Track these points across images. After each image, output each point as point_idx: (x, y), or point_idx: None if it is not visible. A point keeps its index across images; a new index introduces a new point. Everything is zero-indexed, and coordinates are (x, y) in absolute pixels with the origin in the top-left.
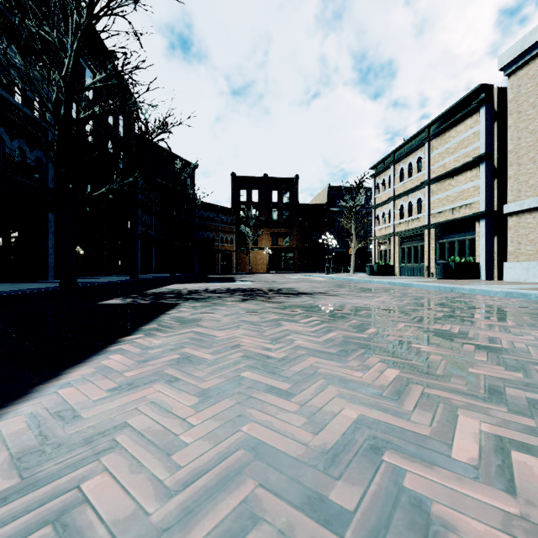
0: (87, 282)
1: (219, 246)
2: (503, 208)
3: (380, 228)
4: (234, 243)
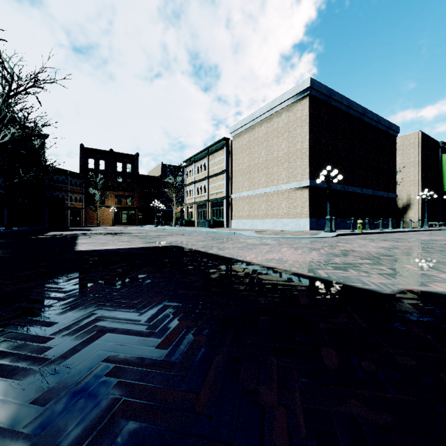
0: None
1: (69, 204)
2: (231, 196)
3: (188, 198)
4: (82, 202)
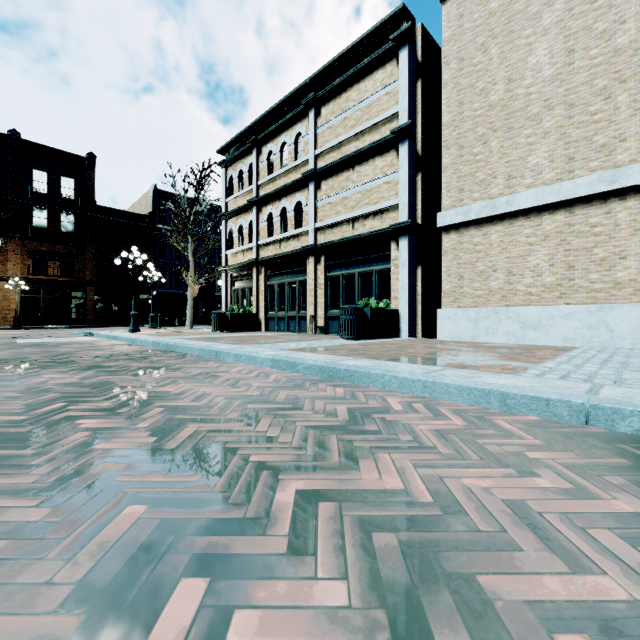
0: None
1: None
2: (437, 219)
3: (235, 251)
4: None
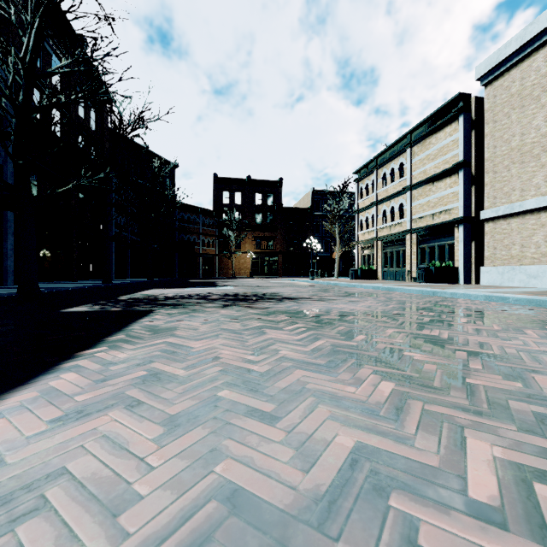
0: (53, 287)
1: (201, 250)
2: (480, 214)
3: (363, 232)
4: (216, 246)
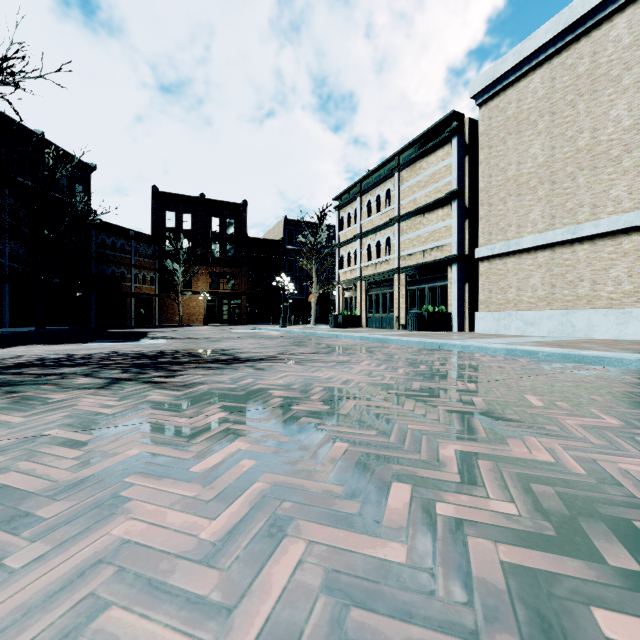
0: None
1: (132, 288)
2: (475, 252)
3: (345, 271)
4: (155, 284)
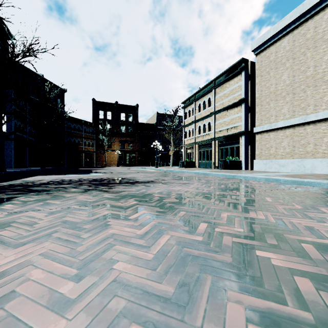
0: None
1: (83, 148)
2: (254, 130)
3: (187, 139)
4: (94, 146)
